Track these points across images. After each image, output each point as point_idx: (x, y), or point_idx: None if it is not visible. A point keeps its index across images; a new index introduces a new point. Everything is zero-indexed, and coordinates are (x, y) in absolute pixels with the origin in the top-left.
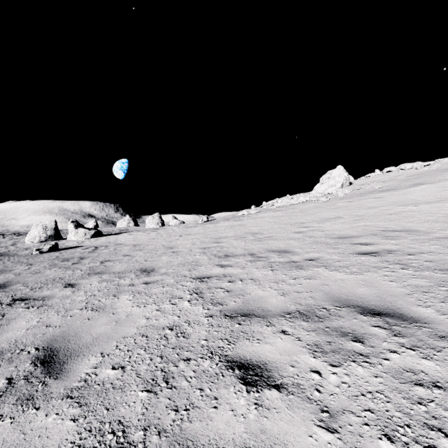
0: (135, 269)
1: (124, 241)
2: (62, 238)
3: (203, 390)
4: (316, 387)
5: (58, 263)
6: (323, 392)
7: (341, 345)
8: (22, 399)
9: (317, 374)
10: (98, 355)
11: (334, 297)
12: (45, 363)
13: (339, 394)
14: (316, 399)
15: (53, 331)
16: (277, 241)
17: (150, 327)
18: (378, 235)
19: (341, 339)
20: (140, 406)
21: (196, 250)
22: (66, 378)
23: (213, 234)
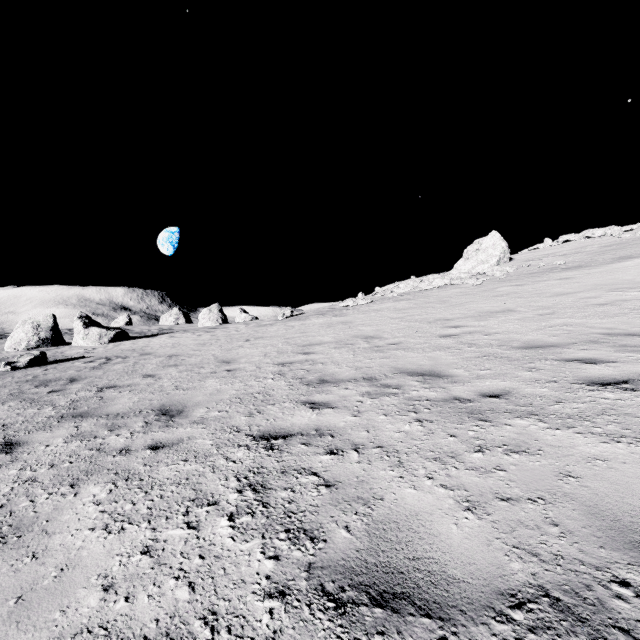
0: (150, 406)
1: (158, 348)
2: (65, 342)
3: None
4: None
5: (27, 390)
6: None
7: None
8: None
9: None
10: None
11: (624, 530)
12: None
13: None
14: None
15: None
16: (412, 353)
17: (98, 637)
18: (602, 343)
19: None
20: None
21: (268, 369)
22: None
23: (299, 338)
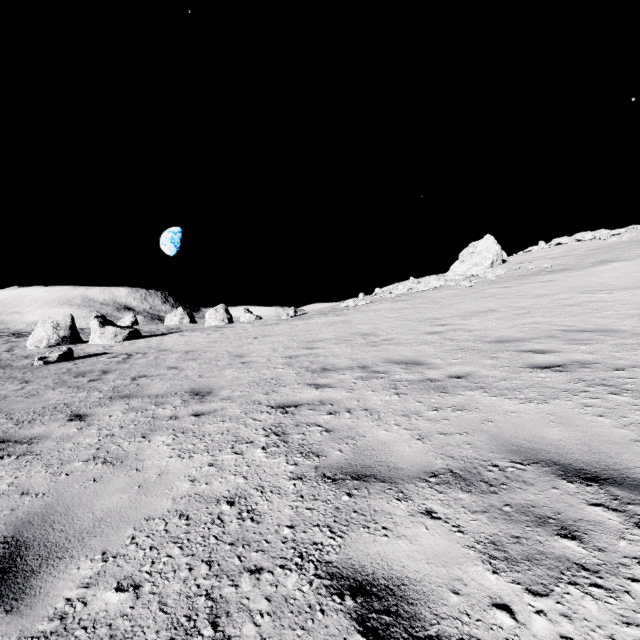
0: (183, 390)
1: (172, 345)
2: (82, 341)
3: None
4: None
5: (68, 380)
6: None
7: (540, 545)
8: None
9: (506, 614)
10: (96, 556)
11: (508, 445)
12: None
13: None
14: None
15: (30, 504)
16: (401, 347)
17: (196, 497)
18: (557, 338)
19: (537, 530)
20: None
21: (277, 361)
22: (27, 610)
23: (303, 336)
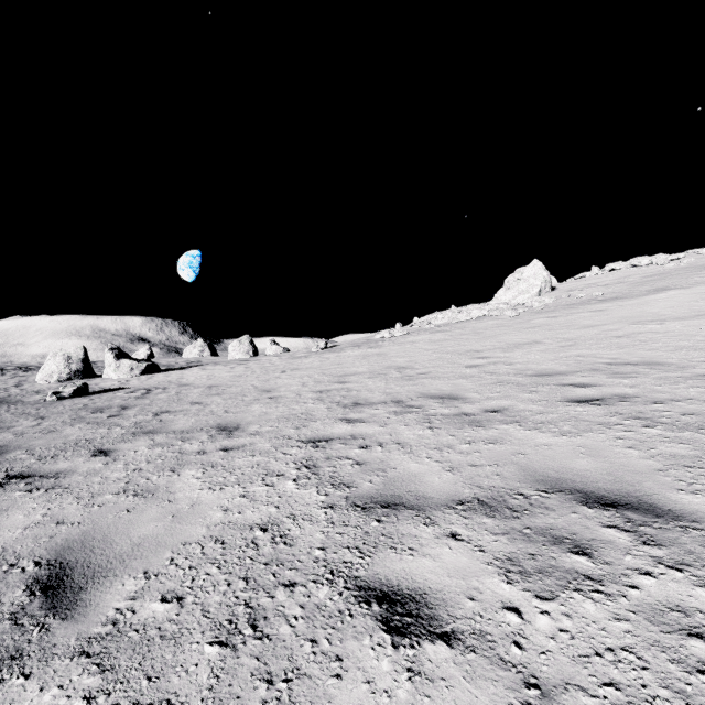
0: (209, 425)
1: (194, 379)
2: (95, 375)
3: (317, 643)
4: (515, 638)
5: (86, 416)
6: (527, 648)
7: (553, 560)
8: (2, 657)
9: (515, 614)
10: (139, 575)
11: (536, 475)
12: (48, 590)
13: (556, 652)
14: (516, 661)
15: (68, 532)
16: (438, 381)
17: (230, 525)
18: (601, 371)
19: (552, 549)
20: (206, 672)
21: (307, 395)
22: (81, 618)
23: (334, 369)
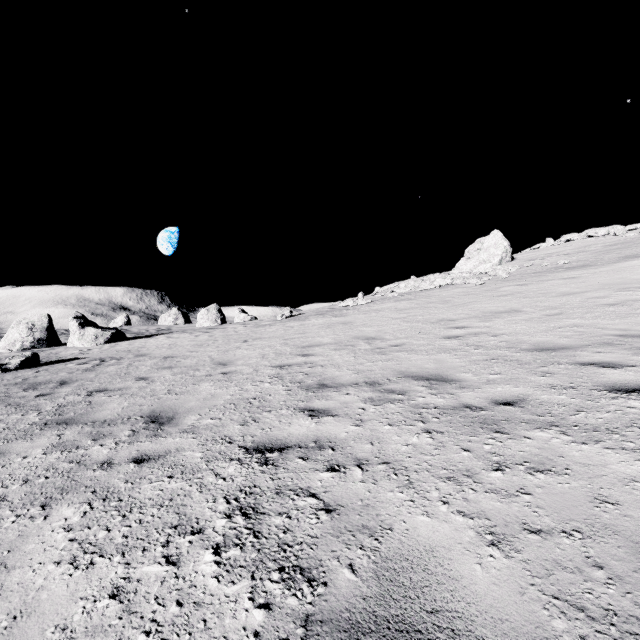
0: (140, 413)
1: (154, 349)
2: (60, 343)
3: None
4: None
5: (14, 394)
6: None
7: None
8: None
9: None
10: None
11: None
12: None
13: None
14: None
15: None
16: (416, 355)
17: None
18: (618, 345)
19: None
20: None
21: (265, 371)
22: None
23: (298, 339)
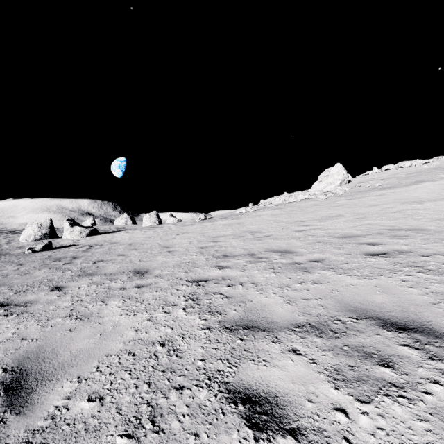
0: (128, 270)
1: (120, 239)
2: (58, 236)
3: (198, 437)
4: (344, 434)
5: (49, 263)
6: (355, 443)
7: (366, 371)
8: None
9: (343, 414)
10: (74, 379)
11: (348, 306)
12: (9, 391)
13: None
14: None
15: (28, 346)
16: (278, 241)
17: (139, 341)
18: (384, 234)
19: (365, 362)
20: None
21: (193, 250)
22: (30, 413)
23: (210, 233)
